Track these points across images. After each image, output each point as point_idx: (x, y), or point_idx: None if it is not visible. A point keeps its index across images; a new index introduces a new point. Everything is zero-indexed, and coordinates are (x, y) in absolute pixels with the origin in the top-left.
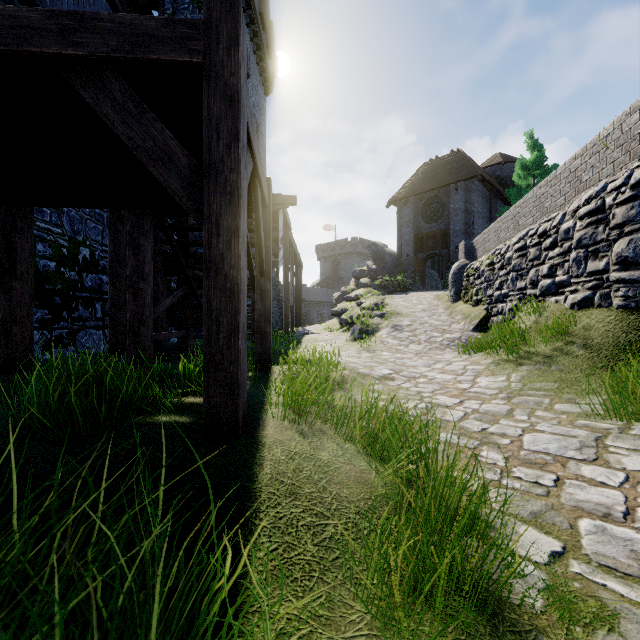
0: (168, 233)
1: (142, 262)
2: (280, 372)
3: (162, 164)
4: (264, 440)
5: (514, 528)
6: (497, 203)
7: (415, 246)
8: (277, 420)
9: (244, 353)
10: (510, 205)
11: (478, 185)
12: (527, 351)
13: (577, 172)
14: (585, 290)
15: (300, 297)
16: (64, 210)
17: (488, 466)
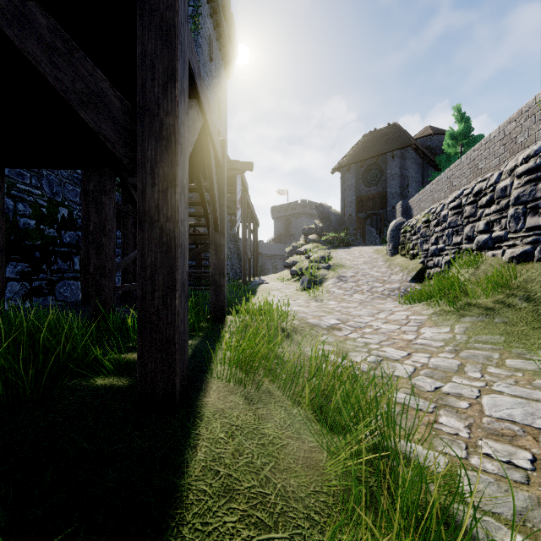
0: (131, 192)
1: (104, 219)
2: (233, 322)
3: (93, 107)
4: (203, 411)
5: (500, 538)
6: (428, 169)
7: (356, 207)
8: (222, 381)
9: (184, 312)
10: (440, 171)
11: (412, 153)
12: (468, 303)
13: (512, 134)
14: (524, 245)
15: (257, 251)
16: (44, 174)
17: (450, 437)
